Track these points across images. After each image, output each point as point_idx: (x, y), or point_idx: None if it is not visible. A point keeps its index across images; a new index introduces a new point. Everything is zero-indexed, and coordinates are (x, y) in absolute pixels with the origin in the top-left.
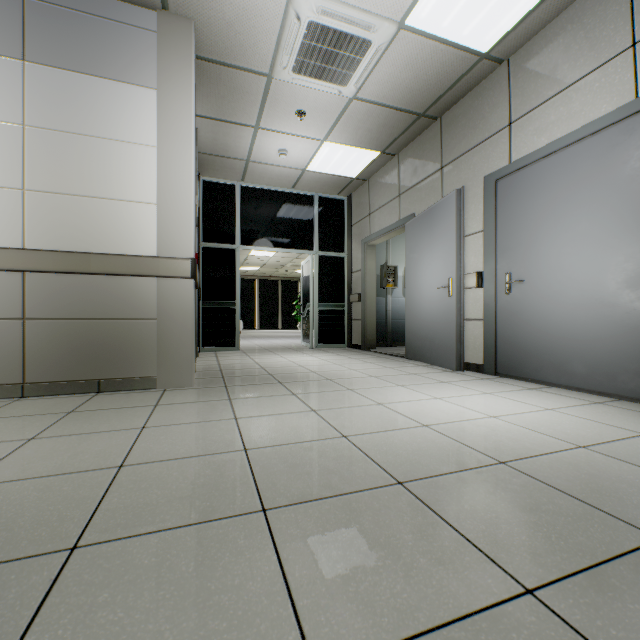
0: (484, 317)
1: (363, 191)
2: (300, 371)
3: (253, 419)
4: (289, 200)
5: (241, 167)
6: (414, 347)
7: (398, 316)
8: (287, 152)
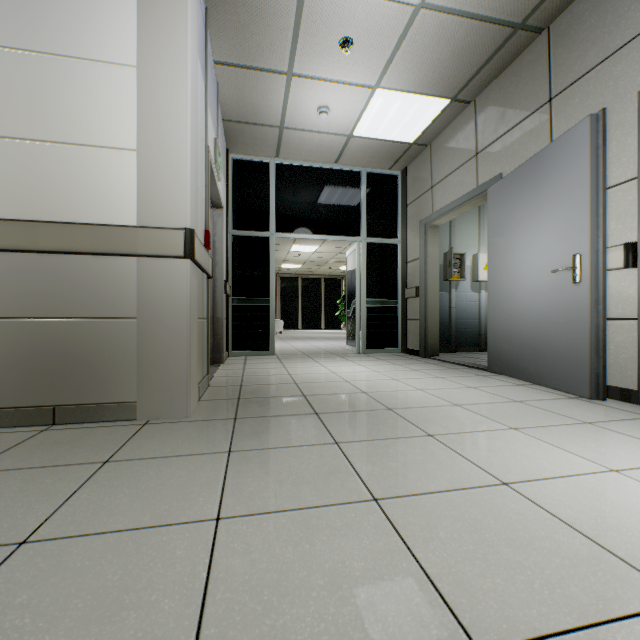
0: (639, 315)
1: (423, 160)
2: (345, 390)
3: (250, 525)
4: (331, 178)
5: (274, 137)
6: (503, 357)
7: (465, 315)
8: (328, 109)
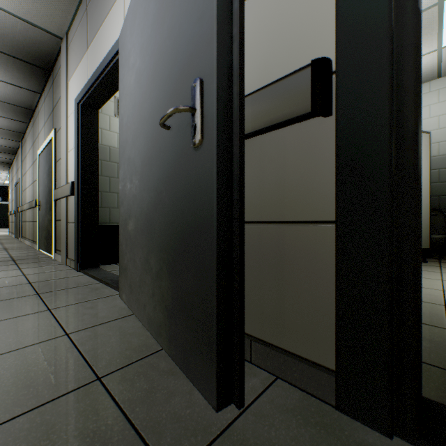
0: None
1: None
2: None
3: None
4: (3, 187)
5: None
6: None
7: None
8: None
